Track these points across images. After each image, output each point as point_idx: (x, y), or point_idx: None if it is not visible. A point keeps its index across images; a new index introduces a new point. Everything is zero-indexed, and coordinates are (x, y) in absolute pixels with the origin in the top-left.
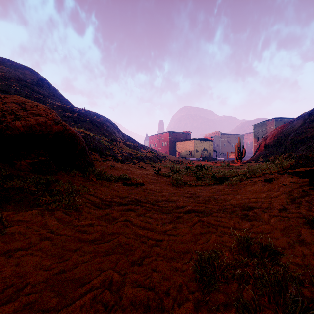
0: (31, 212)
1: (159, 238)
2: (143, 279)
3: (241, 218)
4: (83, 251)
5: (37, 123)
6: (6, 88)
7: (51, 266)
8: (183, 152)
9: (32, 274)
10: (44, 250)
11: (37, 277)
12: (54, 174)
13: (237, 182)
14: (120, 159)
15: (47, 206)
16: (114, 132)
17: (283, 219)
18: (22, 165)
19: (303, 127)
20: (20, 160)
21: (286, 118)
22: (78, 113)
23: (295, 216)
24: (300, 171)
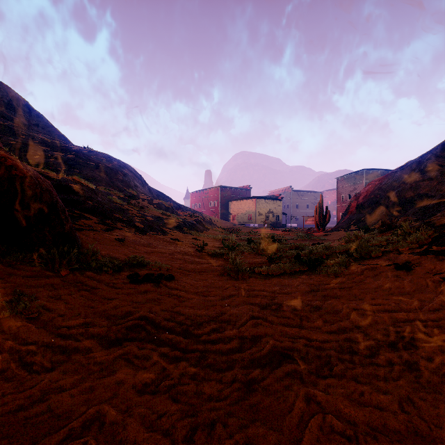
0: None
1: None
2: None
3: (408, 381)
4: None
5: None
6: None
7: None
8: (240, 215)
9: None
10: None
11: None
12: None
13: (342, 269)
14: (140, 226)
15: None
16: (135, 184)
17: None
18: None
19: (412, 181)
20: None
21: (380, 170)
22: (76, 152)
23: None
24: None
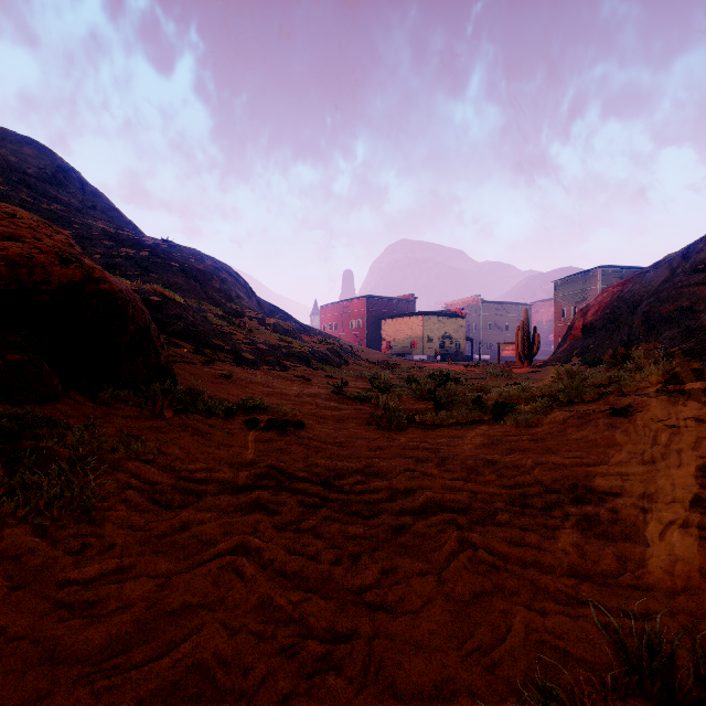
0: None
1: (341, 627)
2: None
3: (580, 529)
4: None
5: (3, 259)
6: None
7: None
8: (398, 342)
9: None
10: None
11: None
12: (51, 402)
13: (538, 417)
14: (249, 358)
15: None
16: (238, 294)
17: None
18: None
19: (670, 286)
20: None
21: (625, 268)
22: (151, 248)
23: None
24: (704, 390)
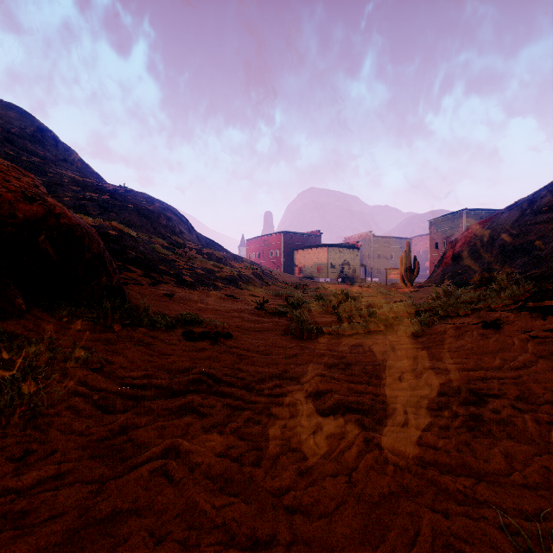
0: None
1: (261, 533)
2: None
3: (469, 429)
4: None
5: None
6: None
7: None
8: (307, 268)
9: None
10: None
11: None
12: (15, 318)
13: (423, 328)
14: (188, 280)
15: None
16: (181, 230)
17: None
18: None
19: (521, 224)
20: None
21: (484, 210)
22: (111, 193)
23: None
24: None
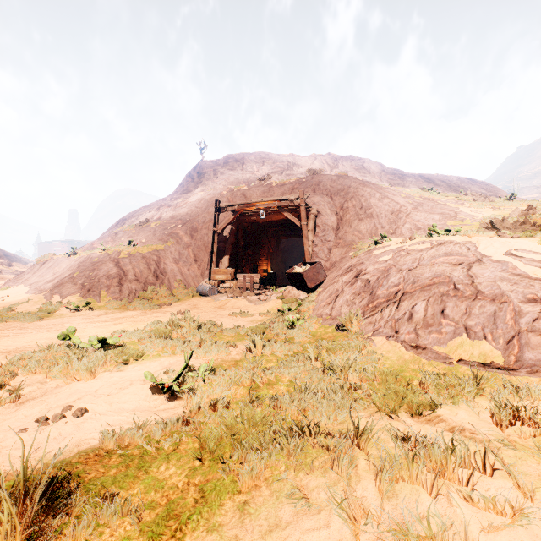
0: None
1: None
2: None
3: None
4: None
5: None
6: None
7: None
8: None
9: None
10: None
11: None
12: None
13: None
14: None
15: None
16: None
17: None
18: None
19: None
20: None
21: None
22: None
23: None
24: None
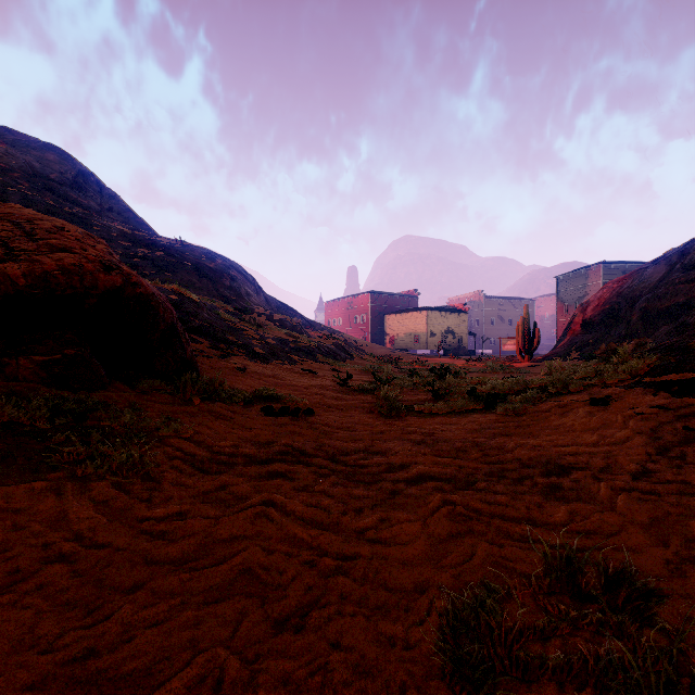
0: (29, 485)
1: (348, 551)
2: (305, 675)
3: (544, 494)
4: (153, 592)
5: (60, 268)
6: (1, 192)
7: (61, 639)
8: (401, 337)
9: (6, 665)
10: (49, 590)
11: (17, 676)
12: (101, 390)
13: (526, 406)
14: (260, 352)
15: (73, 469)
16: (247, 292)
17: (647, 497)
18: (21, 368)
19: (668, 282)
20: (18, 355)
21: (628, 263)
22: (165, 248)
23: (673, 491)
24: (674, 382)
